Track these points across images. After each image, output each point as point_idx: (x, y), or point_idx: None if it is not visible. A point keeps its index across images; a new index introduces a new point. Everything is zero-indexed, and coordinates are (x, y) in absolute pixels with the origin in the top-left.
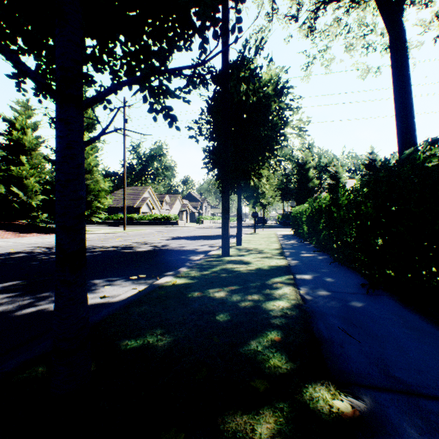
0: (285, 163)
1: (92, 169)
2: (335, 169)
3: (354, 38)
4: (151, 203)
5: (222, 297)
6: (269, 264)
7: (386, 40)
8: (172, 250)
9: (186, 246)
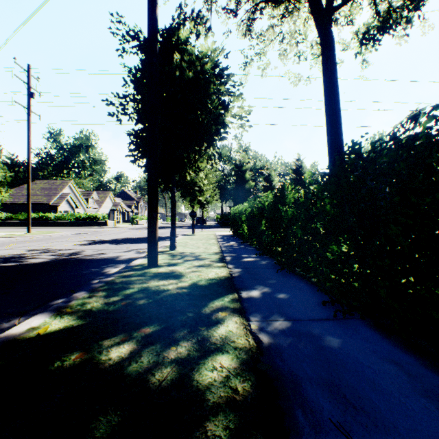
0: (224, 164)
1: None
2: (269, 172)
3: (289, 45)
4: (74, 200)
5: (123, 359)
6: (207, 276)
7: (314, 54)
8: (82, 260)
9: (106, 253)
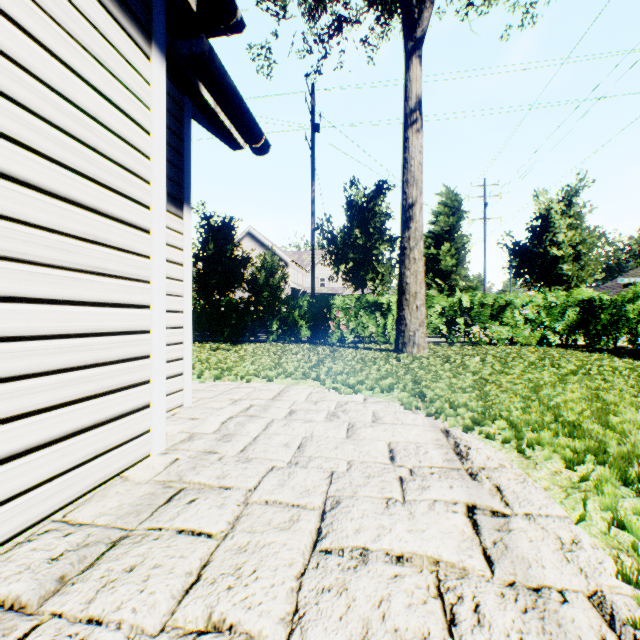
0: None
1: (451, 269)
2: None
3: None
4: None
5: None
6: None
7: None
8: None
9: None
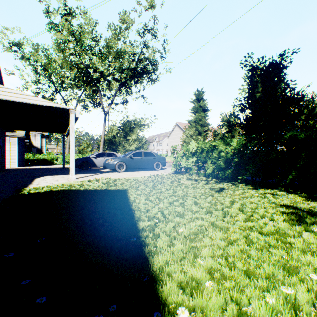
0: None
1: None
2: None
3: None
4: None
5: None
6: None
7: None
8: None
9: None
